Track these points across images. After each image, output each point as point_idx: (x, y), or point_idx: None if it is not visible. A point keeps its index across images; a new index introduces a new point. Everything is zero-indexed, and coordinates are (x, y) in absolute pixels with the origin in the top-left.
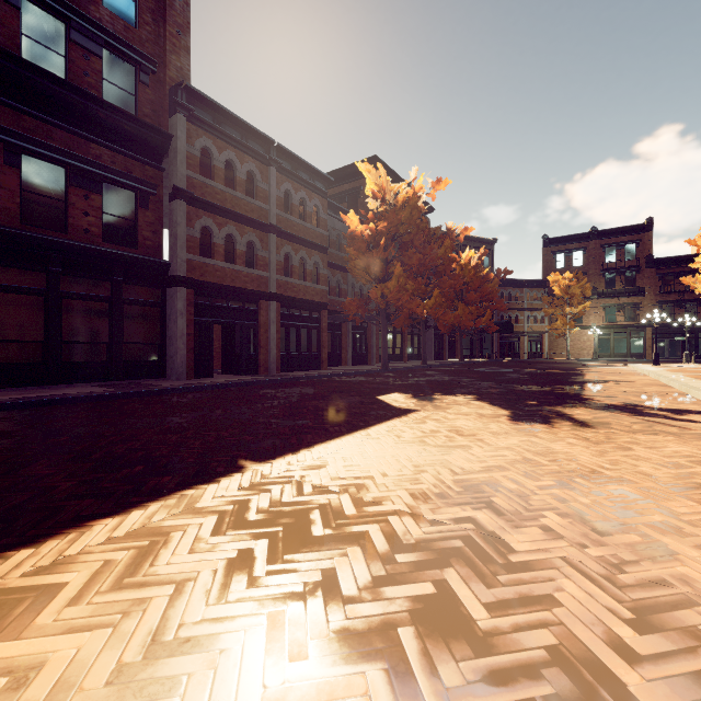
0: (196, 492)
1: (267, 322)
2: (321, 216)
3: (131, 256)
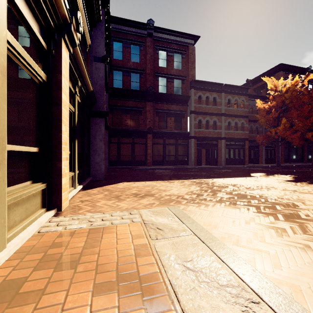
0: (189, 180)
1: (221, 147)
2: (245, 103)
3: (180, 132)
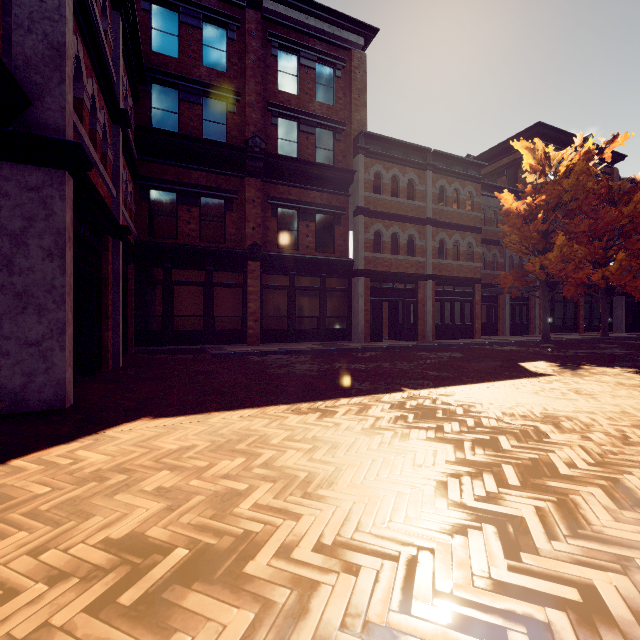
0: (380, 396)
1: (424, 298)
2: (474, 200)
3: (331, 259)
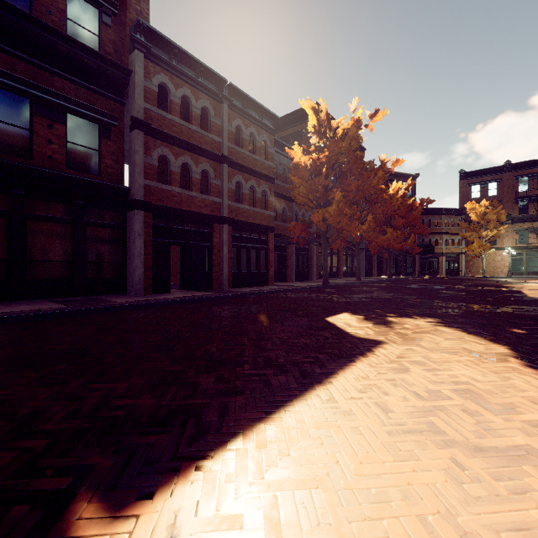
0: None
1: (220, 243)
2: (268, 150)
3: (92, 181)
